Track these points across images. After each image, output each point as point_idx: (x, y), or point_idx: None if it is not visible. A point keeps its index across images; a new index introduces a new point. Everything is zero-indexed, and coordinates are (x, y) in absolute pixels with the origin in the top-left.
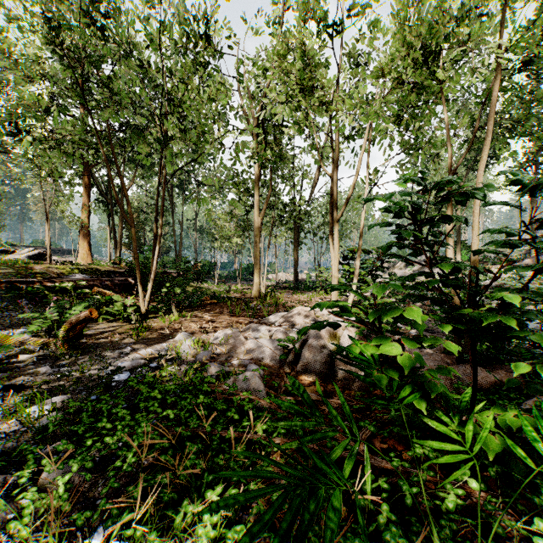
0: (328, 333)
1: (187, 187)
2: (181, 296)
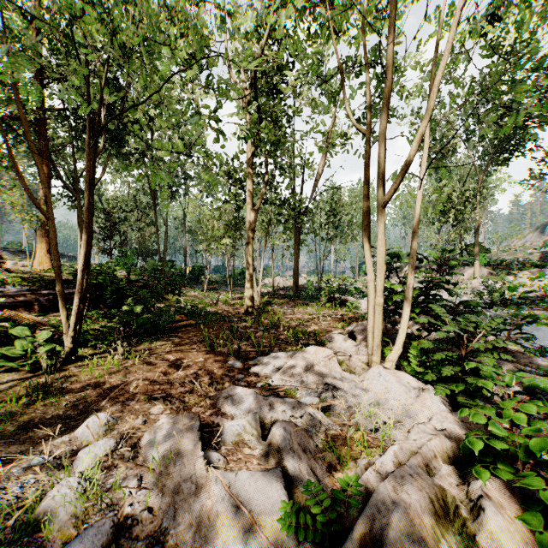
0: (427, 500)
1: (174, 182)
2: (143, 318)
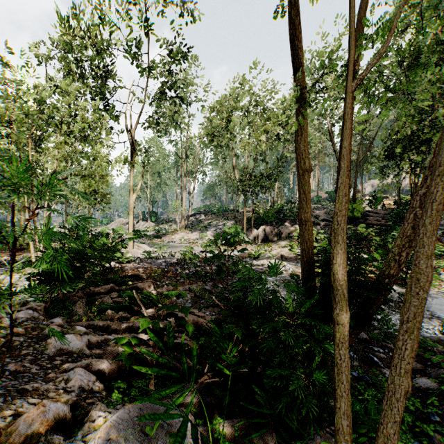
0: None
1: None
2: None
